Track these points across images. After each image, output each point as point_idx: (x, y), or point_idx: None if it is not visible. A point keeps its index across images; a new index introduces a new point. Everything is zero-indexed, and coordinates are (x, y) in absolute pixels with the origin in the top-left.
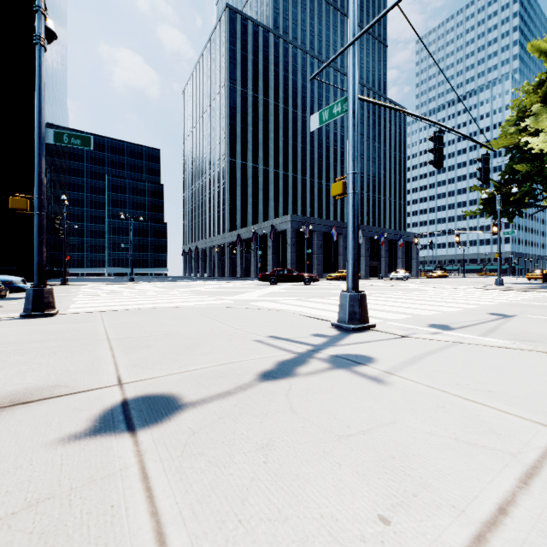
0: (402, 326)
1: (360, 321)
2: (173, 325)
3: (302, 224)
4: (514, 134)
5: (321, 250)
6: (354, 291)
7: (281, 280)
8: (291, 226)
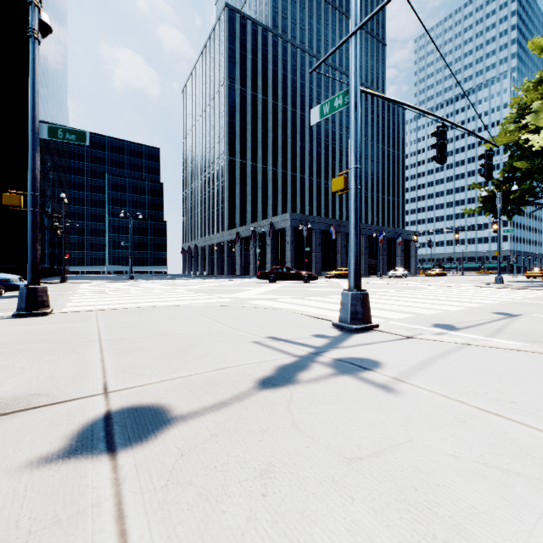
0: (406, 325)
1: (362, 321)
2: (169, 324)
3: (301, 222)
4: (513, 132)
5: (320, 248)
6: (356, 289)
7: (280, 278)
8: (289, 225)
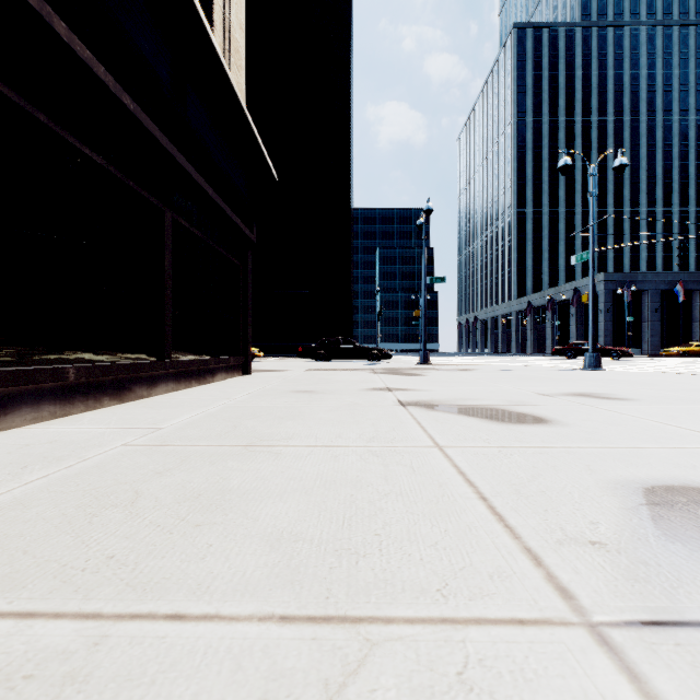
0: None
1: (593, 367)
2: None
3: (623, 283)
4: None
5: (657, 316)
6: (591, 352)
7: (580, 354)
8: (603, 288)
